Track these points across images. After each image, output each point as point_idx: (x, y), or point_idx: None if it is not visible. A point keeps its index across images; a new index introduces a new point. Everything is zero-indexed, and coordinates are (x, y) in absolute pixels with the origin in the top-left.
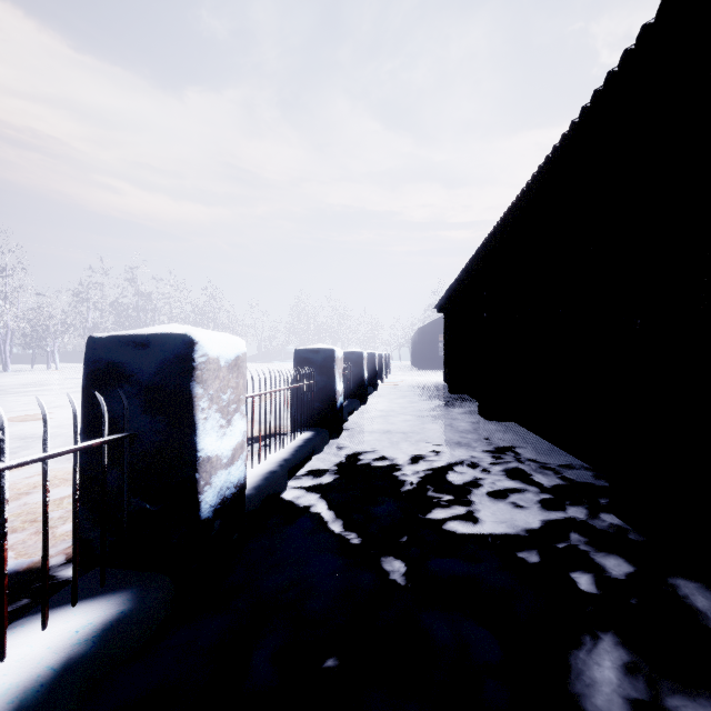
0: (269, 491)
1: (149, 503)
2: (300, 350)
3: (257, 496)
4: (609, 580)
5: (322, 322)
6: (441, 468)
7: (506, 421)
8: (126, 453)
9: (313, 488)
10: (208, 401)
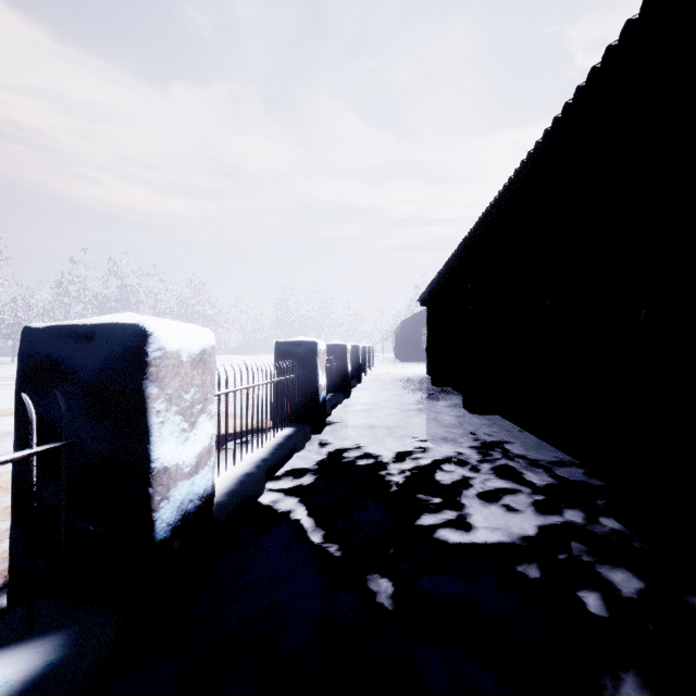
0: (244, 496)
1: (92, 524)
2: (281, 343)
3: (229, 502)
4: (620, 600)
5: (307, 315)
6: (428, 466)
7: (490, 415)
8: (63, 466)
9: (293, 490)
10: (165, 402)
